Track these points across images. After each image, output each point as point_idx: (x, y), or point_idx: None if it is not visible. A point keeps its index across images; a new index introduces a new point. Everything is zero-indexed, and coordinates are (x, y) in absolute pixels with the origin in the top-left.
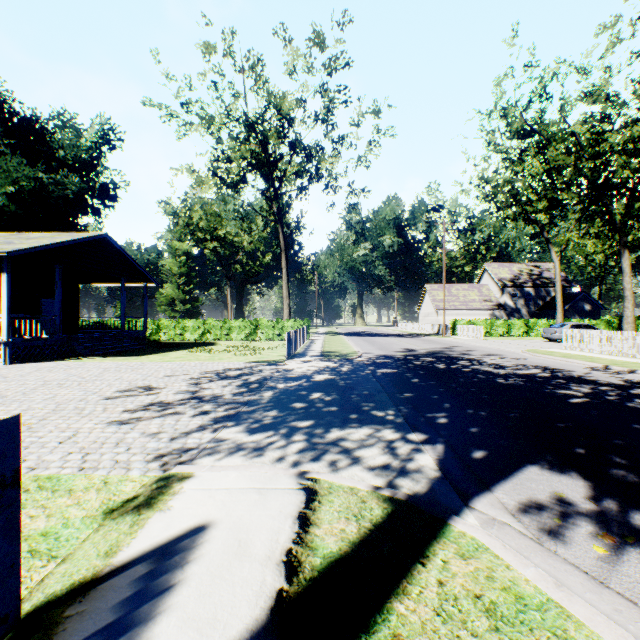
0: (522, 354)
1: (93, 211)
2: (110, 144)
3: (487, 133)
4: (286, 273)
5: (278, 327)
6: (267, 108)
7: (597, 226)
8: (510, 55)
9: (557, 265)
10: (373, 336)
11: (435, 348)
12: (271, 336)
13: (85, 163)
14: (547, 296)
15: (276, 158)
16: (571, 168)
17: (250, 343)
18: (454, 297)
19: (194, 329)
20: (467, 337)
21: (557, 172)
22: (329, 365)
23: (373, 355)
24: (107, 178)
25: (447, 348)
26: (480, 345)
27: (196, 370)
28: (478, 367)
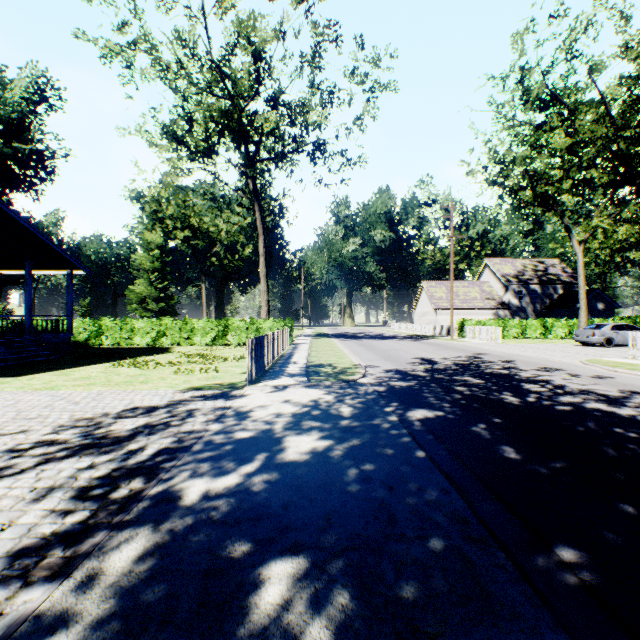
0: (591, 368)
1: (26, 186)
2: (47, 103)
3: (497, 106)
4: (264, 262)
5: (253, 329)
6: (236, 44)
7: (628, 211)
8: (532, 5)
9: (580, 256)
10: (368, 339)
11: (458, 357)
12: (244, 340)
13: (12, 124)
14: (554, 294)
15: (250, 116)
16: (598, 143)
17: (214, 350)
18: (454, 295)
19: (145, 331)
20: (480, 340)
21: (582, 148)
22: (318, 398)
23: (382, 371)
24: (41, 143)
25: (474, 357)
26: (510, 352)
27: (63, 415)
28: (575, 400)
